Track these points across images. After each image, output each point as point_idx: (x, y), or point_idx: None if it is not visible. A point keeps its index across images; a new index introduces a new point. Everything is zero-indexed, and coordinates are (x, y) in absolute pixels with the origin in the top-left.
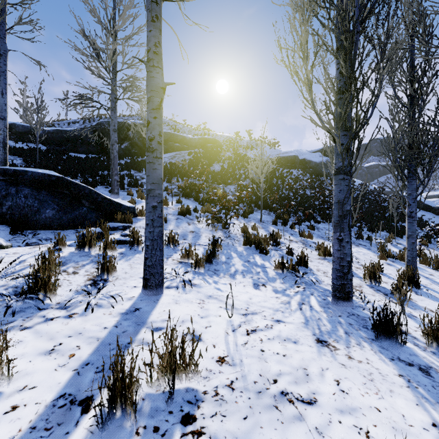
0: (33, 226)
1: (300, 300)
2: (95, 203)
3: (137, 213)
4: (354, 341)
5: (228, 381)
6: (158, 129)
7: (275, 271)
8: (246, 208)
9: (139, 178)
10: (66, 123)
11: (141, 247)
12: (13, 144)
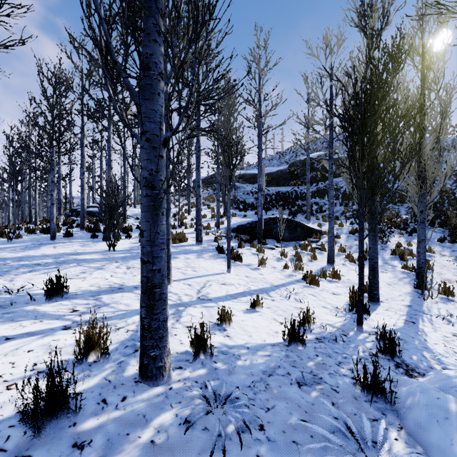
0: (282, 240)
1: (399, 278)
2: (303, 229)
3: (323, 233)
4: (403, 286)
5: (348, 281)
6: (332, 210)
7: (401, 269)
8: (413, 228)
9: (323, 204)
10: (267, 160)
11: (325, 251)
12: (245, 187)
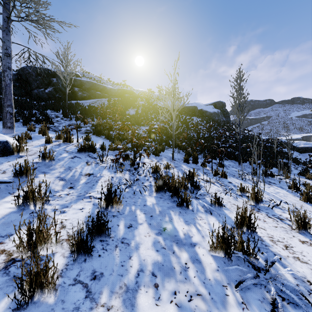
0: None
1: None
2: None
3: (13, 150)
4: None
5: None
6: None
7: (213, 256)
8: (157, 146)
9: (54, 116)
10: None
11: None
12: None
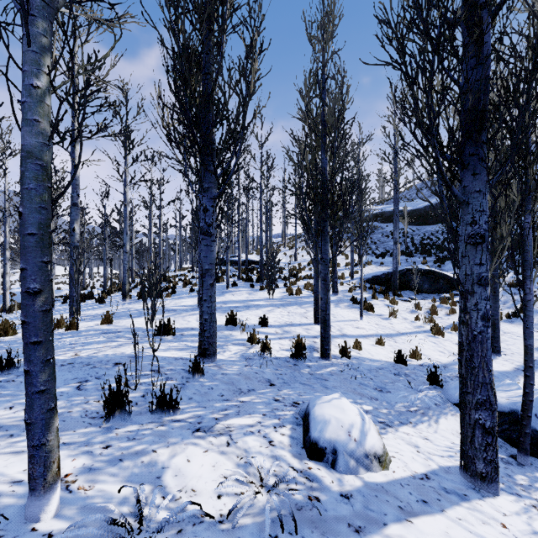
0: (420, 292)
1: None
2: (446, 280)
3: None
4: None
5: None
6: None
7: None
8: None
9: None
10: (415, 190)
11: None
12: (384, 226)
